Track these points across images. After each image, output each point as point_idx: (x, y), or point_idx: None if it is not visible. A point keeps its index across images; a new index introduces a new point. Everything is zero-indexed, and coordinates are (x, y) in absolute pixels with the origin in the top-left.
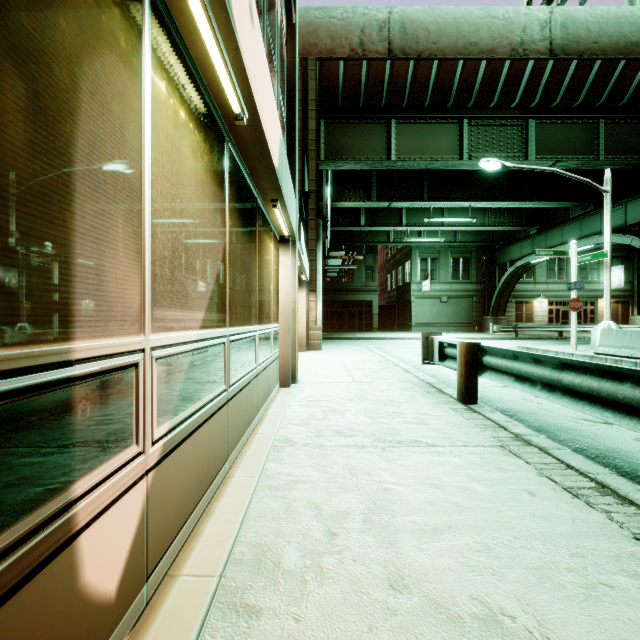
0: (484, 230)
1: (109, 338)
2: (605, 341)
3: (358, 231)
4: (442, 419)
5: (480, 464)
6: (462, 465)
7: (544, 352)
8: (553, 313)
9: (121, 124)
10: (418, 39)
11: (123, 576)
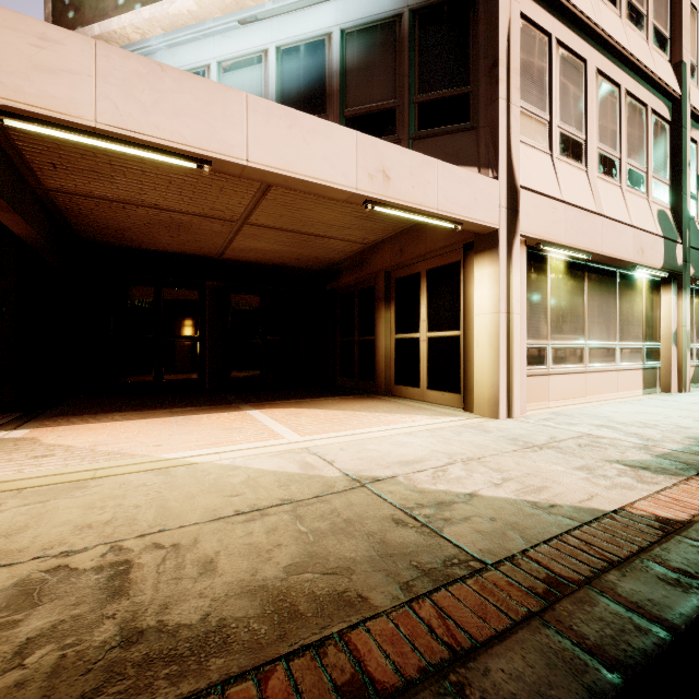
0: None
1: (690, 344)
2: None
3: None
4: None
5: None
6: None
7: None
8: None
9: (691, 313)
10: None
11: (691, 378)
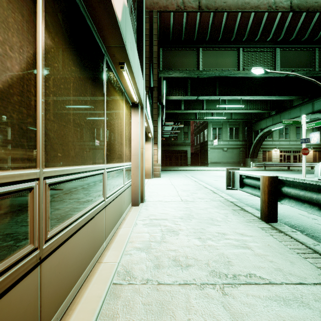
0: (246, 113)
1: None
2: None
3: (180, 113)
4: (259, 241)
5: None
6: None
7: (286, 178)
8: (282, 157)
9: None
10: (215, 0)
11: None
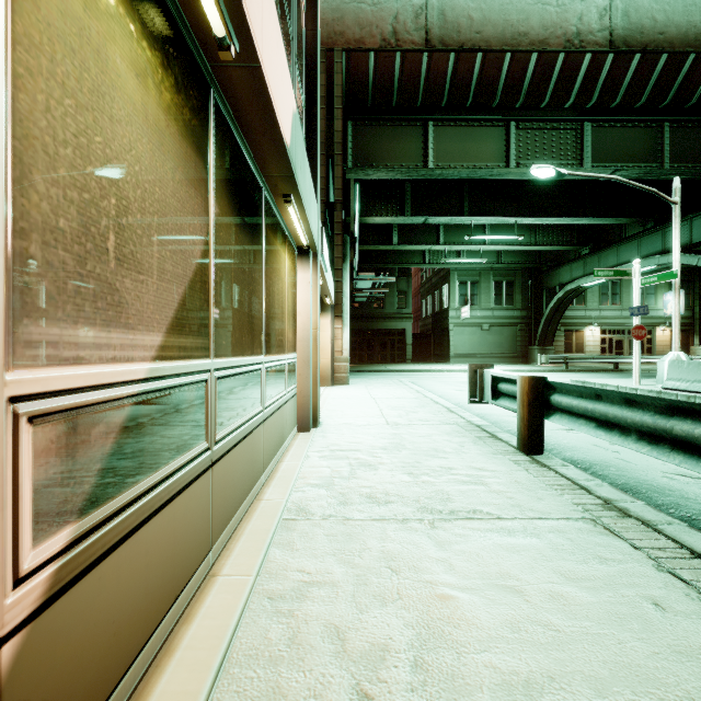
0: (530, 250)
1: None
2: (674, 374)
3: (390, 251)
4: (503, 476)
5: (569, 550)
6: (544, 552)
7: (602, 387)
8: (606, 343)
9: None
10: (460, 28)
11: None
